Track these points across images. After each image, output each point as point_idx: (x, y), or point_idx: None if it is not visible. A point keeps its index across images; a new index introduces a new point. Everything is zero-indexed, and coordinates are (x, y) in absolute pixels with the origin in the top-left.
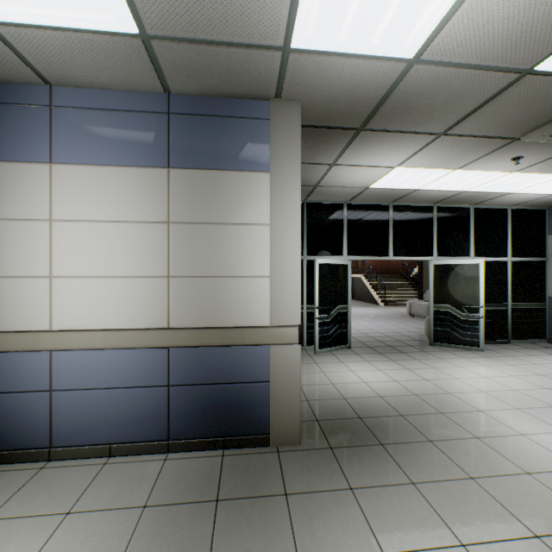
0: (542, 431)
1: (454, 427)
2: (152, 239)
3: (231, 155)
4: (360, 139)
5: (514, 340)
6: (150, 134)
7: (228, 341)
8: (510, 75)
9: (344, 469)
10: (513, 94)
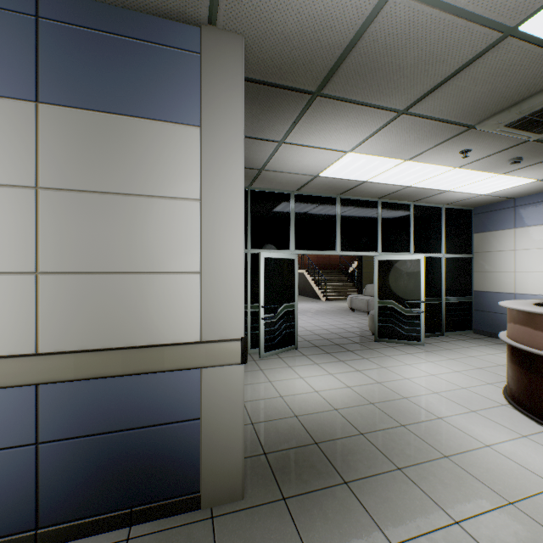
0: (505, 439)
1: (419, 444)
2: (5, 212)
3: (143, 96)
4: (314, 108)
5: (447, 332)
6: (2, 43)
7: (138, 367)
8: (492, 33)
9: (304, 536)
10: (487, 64)
